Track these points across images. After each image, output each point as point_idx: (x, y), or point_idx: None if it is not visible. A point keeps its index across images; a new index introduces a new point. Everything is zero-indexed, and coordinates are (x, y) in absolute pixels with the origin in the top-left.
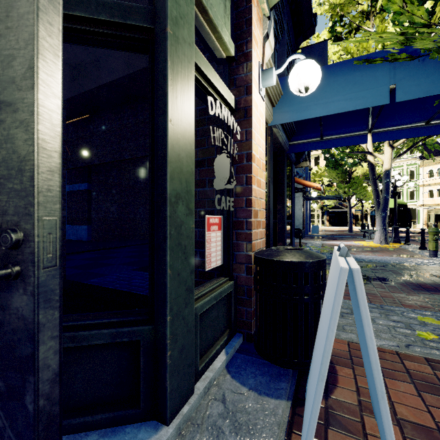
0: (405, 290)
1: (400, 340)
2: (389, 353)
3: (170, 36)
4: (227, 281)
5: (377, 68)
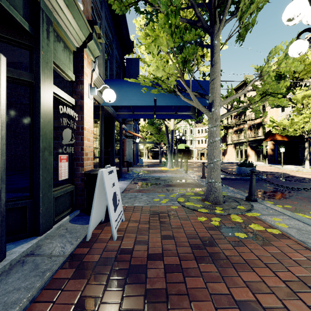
0: (163, 187)
1: (146, 203)
2: (140, 207)
3: (42, 87)
4: (71, 185)
5: (150, 88)
